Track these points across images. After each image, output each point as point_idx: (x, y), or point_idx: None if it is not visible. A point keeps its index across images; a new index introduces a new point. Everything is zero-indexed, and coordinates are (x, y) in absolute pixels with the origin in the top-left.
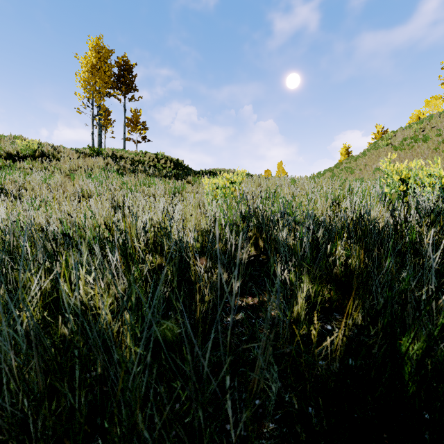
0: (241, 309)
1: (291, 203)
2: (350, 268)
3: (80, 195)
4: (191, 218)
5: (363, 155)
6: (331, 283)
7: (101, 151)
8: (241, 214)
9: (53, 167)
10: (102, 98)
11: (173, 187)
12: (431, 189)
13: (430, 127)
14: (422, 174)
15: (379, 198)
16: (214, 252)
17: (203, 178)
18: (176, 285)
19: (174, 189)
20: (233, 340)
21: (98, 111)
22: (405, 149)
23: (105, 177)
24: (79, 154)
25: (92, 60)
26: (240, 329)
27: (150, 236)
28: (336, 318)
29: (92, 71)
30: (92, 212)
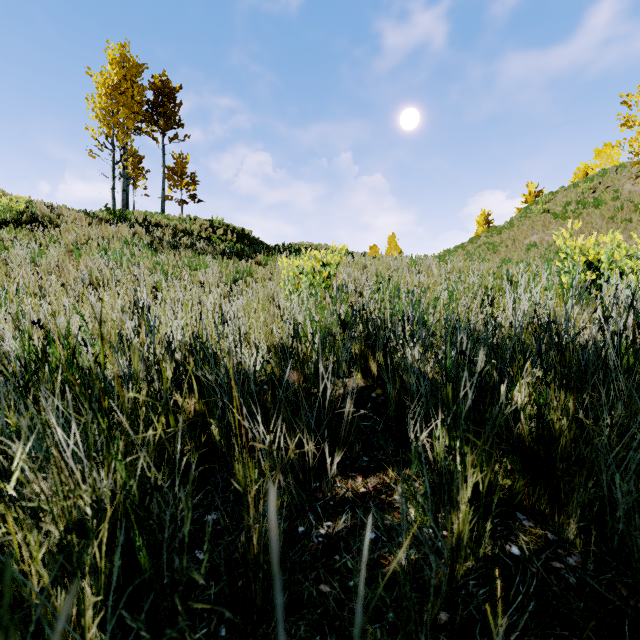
0: (343, 504)
1: (418, 299)
2: (552, 433)
3: (85, 282)
4: (257, 324)
5: (511, 225)
6: (509, 455)
7: (126, 215)
8: (340, 318)
9: (49, 238)
10: (128, 136)
11: (233, 271)
12: (635, 277)
13: (603, 187)
14: (620, 254)
15: (558, 292)
16: (294, 391)
17: (280, 257)
18: (226, 452)
19: (235, 273)
20: (331, 589)
21: (121, 155)
22: (569, 218)
23: (129, 255)
24: (91, 219)
25: (113, 77)
26: (344, 556)
27: (166, 376)
28: (523, 525)
29: (113, 94)
30: (82, 317)
